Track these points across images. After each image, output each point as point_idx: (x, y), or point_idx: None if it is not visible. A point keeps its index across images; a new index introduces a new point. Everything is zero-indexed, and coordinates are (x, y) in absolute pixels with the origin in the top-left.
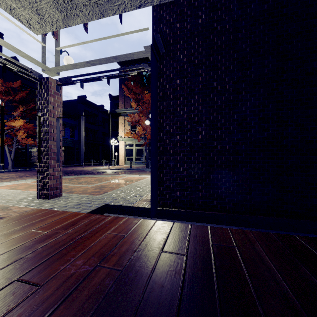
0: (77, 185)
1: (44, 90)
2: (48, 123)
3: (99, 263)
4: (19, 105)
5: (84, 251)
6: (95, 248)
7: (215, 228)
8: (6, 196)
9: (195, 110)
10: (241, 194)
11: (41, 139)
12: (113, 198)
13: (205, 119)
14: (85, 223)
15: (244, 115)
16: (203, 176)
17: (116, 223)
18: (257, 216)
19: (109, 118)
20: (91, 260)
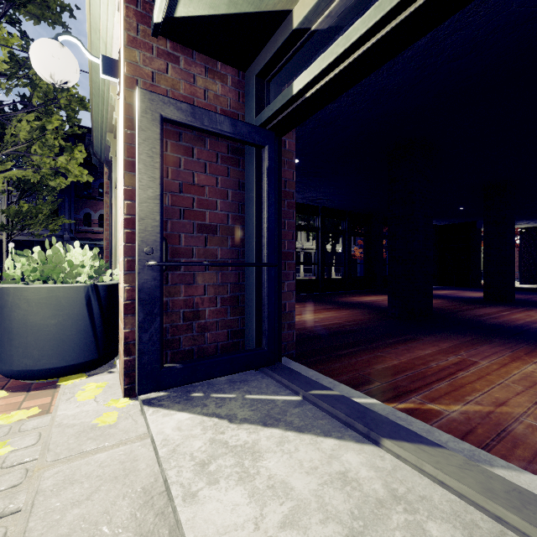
0: None
1: None
2: None
3: None
4: None
5: None
6: None
7: None
8: None
9: None
10: None
11: None
12: None
13: None
14: None
15: None
16: None
17: None
18: None
19: None
20: None
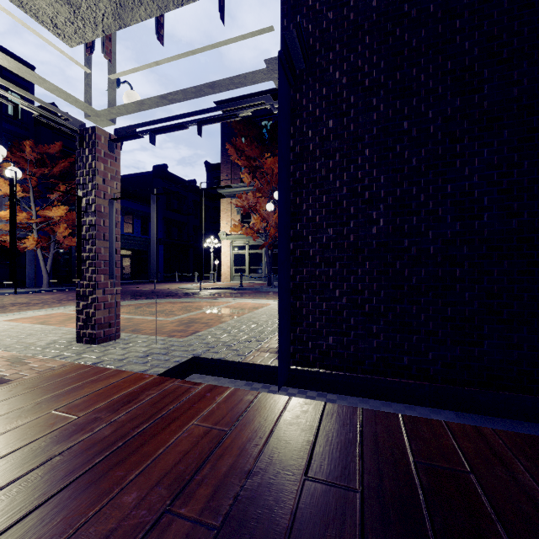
0: (148, 318)
1: (87, 150)
2: (94, 208)
3: (169, 505)
4: (59, 182)
5: (143, 470)
6: (165, 463)
7: (413, 419)
8: (26, 338)
9: (364, 178)
10: (461, 345)
11: (83, 238)
12: (209, 344)
13: (385, 195)
14: (152, 397)
15: (467, 185)
16: (382, 307)
17: (211, 401)
18: (498, 392)
19: (200, 198)
20: (155, 494)
